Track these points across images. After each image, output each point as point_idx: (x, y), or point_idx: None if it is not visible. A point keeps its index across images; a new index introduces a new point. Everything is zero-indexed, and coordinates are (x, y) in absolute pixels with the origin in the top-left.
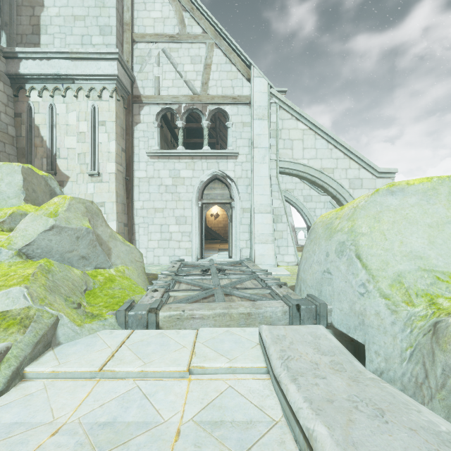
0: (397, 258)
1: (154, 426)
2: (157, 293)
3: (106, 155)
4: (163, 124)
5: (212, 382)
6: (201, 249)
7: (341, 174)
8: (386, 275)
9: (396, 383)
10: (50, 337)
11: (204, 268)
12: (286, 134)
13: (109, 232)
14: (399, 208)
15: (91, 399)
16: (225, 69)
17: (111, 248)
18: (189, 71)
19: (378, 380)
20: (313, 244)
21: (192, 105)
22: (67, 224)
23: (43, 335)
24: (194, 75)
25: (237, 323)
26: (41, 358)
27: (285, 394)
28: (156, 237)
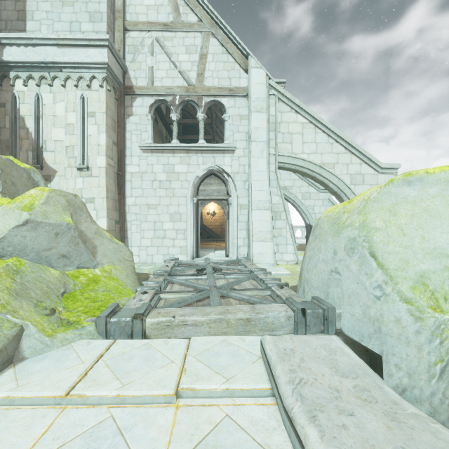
0: (419, 256)
1: None
2: (146, 295)
3: (96, 148)
4: (158, 119)
5: (205, 409)
6: (196, 247)
7: (342, 169)
8: (406, 275)
9: (423, 404)
10: (11, 351)
11: (199, 267)
12: (285, 128)
13: (95, 228)
14: (418, 200)
15: (49, 436)
16: (221, 59)
17: (97, 246)
18: (184, 61)
19: (423, 417)
20: (318, 241)
21: (187, 97)
22: (44, 219)
23: (0, 349)
24: (189, 66)
25: (235, 330)
26: None
27: (303, 442)
28: (150, 234)
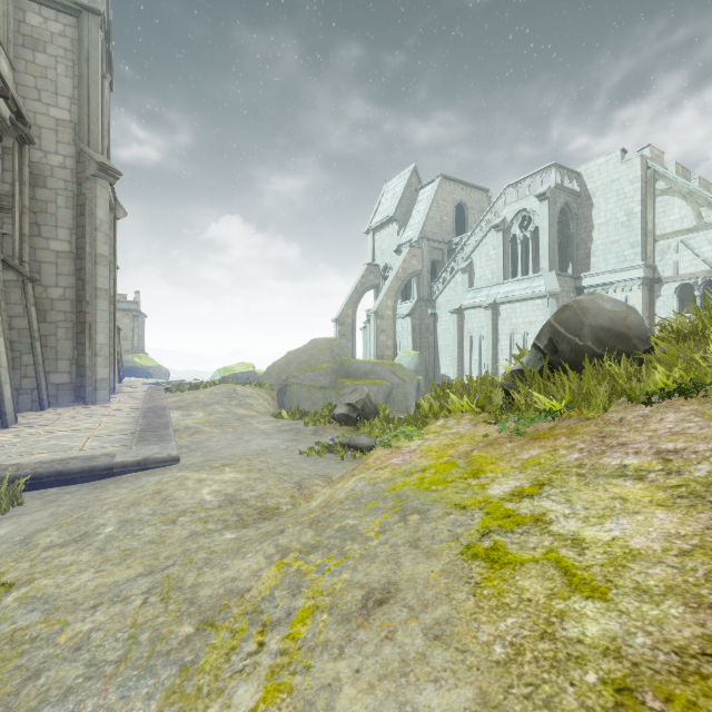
0: None
1: None
2: None
3: None
4: None
5: None
6: None
7: None
8: None
9: None
10: None
11: None
12: None
13: None
14: None
15: None
16: None
17: None
18: (706, 251)
19: None
20: None
21: (709, 277)
22: None
23: None
24: (711, 254)
25: None
26: None
27: None
28: None
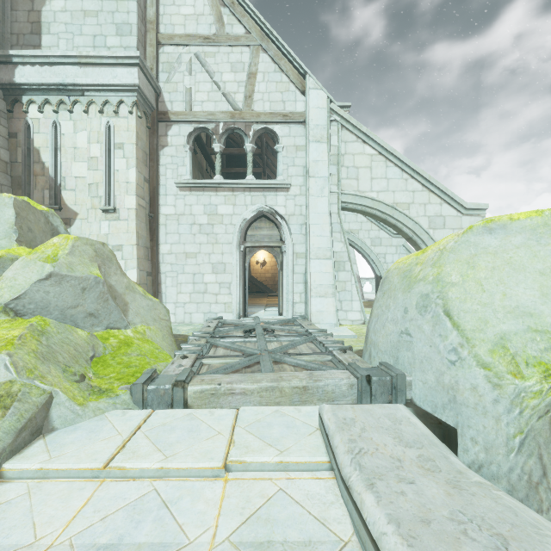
0: (499, 315)
1: (175, 550)
2: (186, 360)
3: (124, 186)
4: (197, 149)
5: (256, 483)
6: (243, 304)
7: (418, 210)
8: (485, 337)
9: (500, 481)
10: (40, 420)
11: (248, 327)
12: (350, 161)
13: (126, 282)
14: (500, 251)
15: (90, 508)
16: (273, 79)
17: (128, 302)
18: (229, 81)
19: (487, 485)
20: (386, 298)
21: (232, 124)
22: (69, 271)
23: (30, 418)
24: (235, 87)
25: (290, 399)
26: (27, 450)
27: (359, 508)
28: (188, 289)
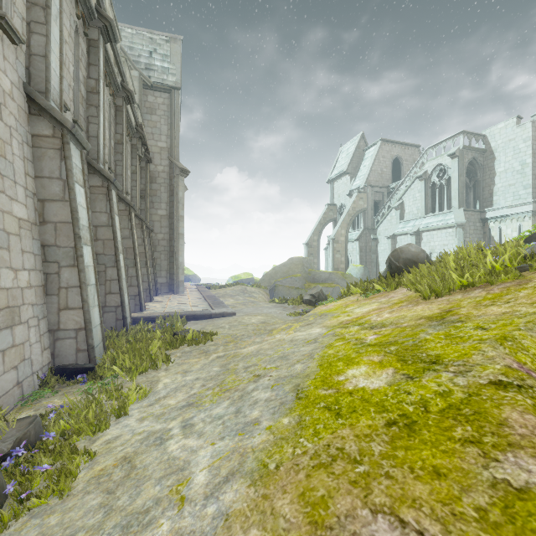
0: None
1: None
2: None
3: None
4: None
5: None
6: None
7: None
8: None
9: None
10: None
11: None
12: None
13: None
14: None
15: None
16: None
17: None
18: None
19: None
20: None
21: None
22: None
23: None
24: None
25: None
26: None
27: None
28: None
